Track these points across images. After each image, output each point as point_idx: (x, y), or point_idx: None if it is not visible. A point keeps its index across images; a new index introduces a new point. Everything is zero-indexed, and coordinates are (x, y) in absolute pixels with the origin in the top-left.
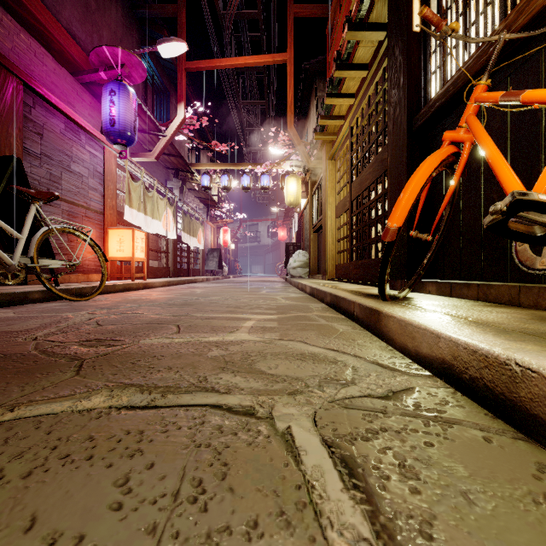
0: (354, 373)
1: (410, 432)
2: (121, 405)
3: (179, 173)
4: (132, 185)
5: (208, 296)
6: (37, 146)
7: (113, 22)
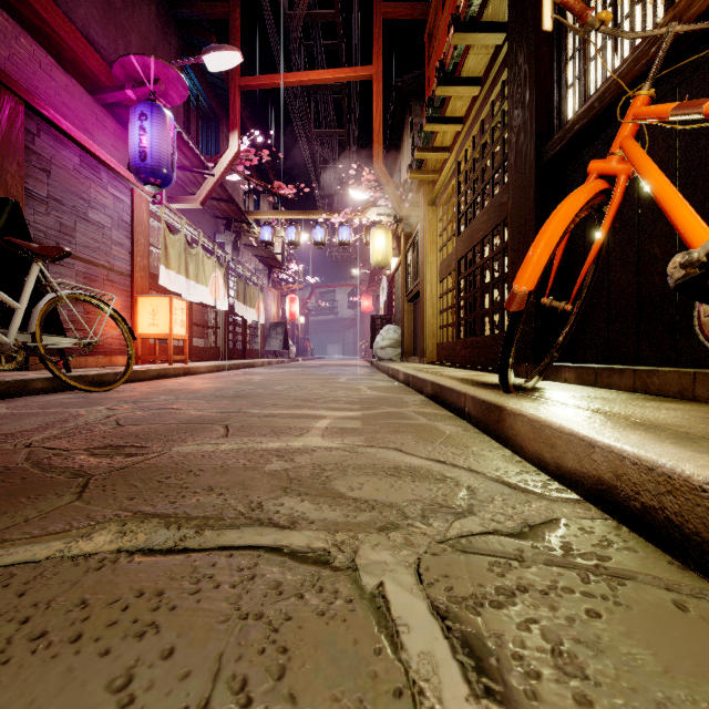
0: (471, 496)
1: (563, 592)
2: (135, 548)
3: (232, 224)
4: (170, 239)
5: (269, 385)
6: (43, 186)
7: (145, 25)
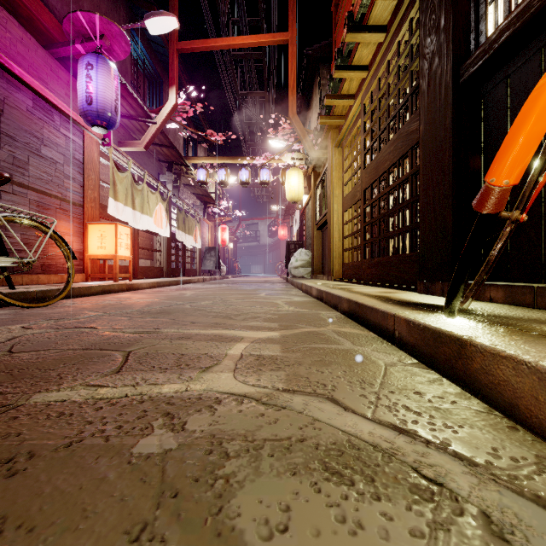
0: None
1: None
2: None
3: (173, 166)
4: (118, 176)
5: (197, 300)
6: None
7: None
